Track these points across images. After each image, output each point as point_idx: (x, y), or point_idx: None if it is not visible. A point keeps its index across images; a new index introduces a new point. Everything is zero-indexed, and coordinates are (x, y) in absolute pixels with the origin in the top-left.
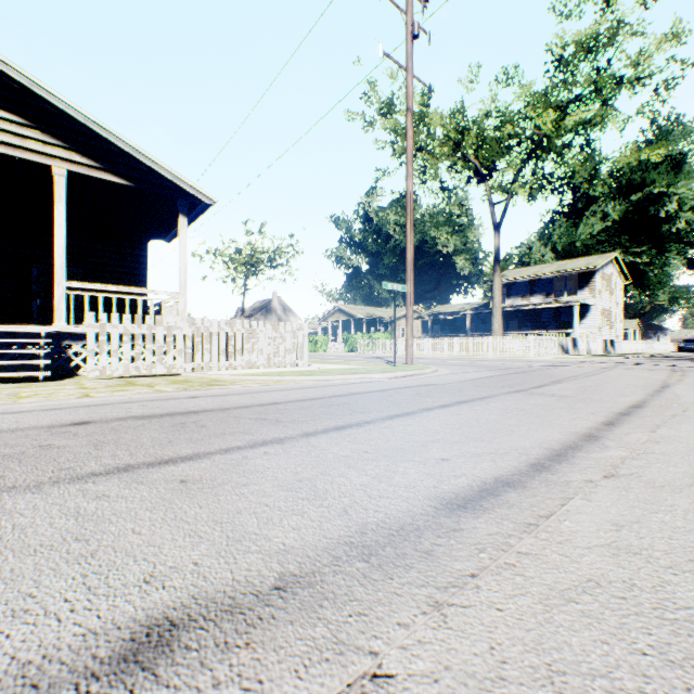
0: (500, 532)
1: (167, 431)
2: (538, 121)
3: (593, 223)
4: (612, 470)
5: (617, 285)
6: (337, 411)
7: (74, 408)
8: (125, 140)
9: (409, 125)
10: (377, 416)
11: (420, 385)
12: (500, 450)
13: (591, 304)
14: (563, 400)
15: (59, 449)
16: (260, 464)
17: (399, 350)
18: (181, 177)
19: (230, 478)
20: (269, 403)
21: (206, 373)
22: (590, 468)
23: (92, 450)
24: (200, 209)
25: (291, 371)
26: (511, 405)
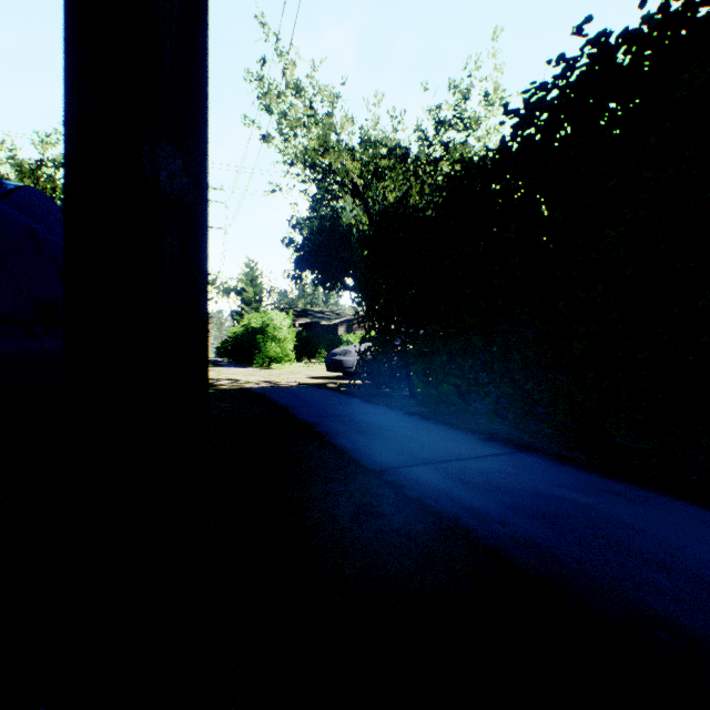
0: None
1: None
2: None
3: None
4: None
5: None
6: None
7: None
8: None
9: None
10: None
11: None
12: None
13: None
14: None
15: None
16: None
17: None
18: None
19: None
20: None
21: None
22: None
23: None
24: None
25: None
26: None
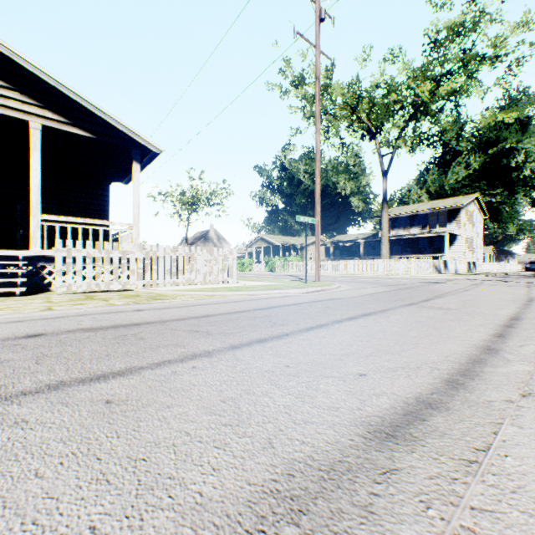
0: (441, 475)
1: (108, 343)
2: (417, 91)
3: (459, 171)
4: (525, 387)
5: (477, 219)
6: (260, 323)
7: (33, 320)
8: (88, 100)
9: (317, 90)
10: (295, 329)
11: (328, 299)
12: (411, 364)
13: (458, 234)
14: (450, 313)
15: (1, 363)
16: (187, 381)
17: (308, 270)
18: (134, 131)
19: (155, 398)
20: (202, 316)
21: (153, 289)
22: (504, 386)
23: (32, 364)
24: (150, 157)
25: (222, 287)
26: (408, 317)
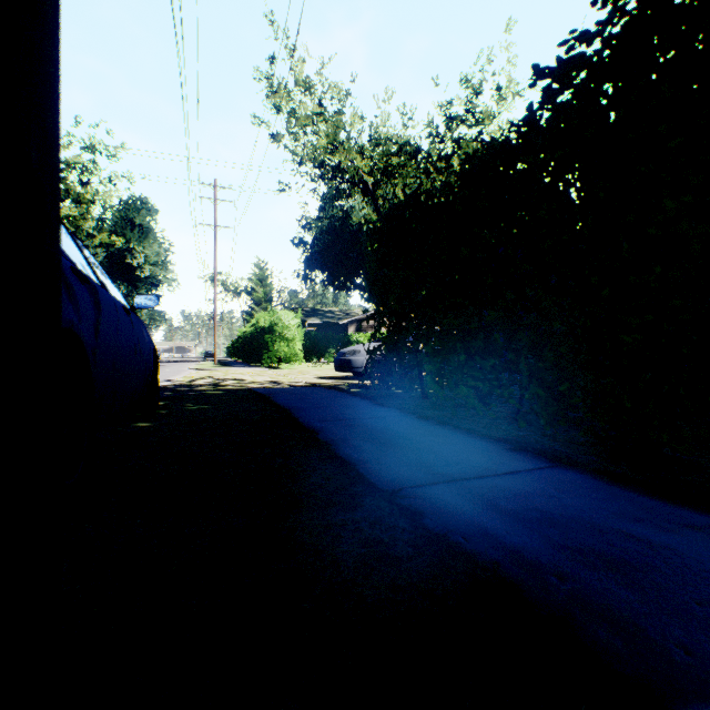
0: None
1: None
2: None
3: None
4: None
5: None
6: None
7: None
8: None
9: None
10: None
11: None
12: None
13: None
14: None
15: None
16: None
17: None
18: None
19: None
20: None
21: None
22: None
23: None
24: None
25: None
26: None
